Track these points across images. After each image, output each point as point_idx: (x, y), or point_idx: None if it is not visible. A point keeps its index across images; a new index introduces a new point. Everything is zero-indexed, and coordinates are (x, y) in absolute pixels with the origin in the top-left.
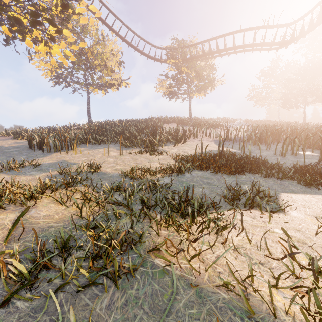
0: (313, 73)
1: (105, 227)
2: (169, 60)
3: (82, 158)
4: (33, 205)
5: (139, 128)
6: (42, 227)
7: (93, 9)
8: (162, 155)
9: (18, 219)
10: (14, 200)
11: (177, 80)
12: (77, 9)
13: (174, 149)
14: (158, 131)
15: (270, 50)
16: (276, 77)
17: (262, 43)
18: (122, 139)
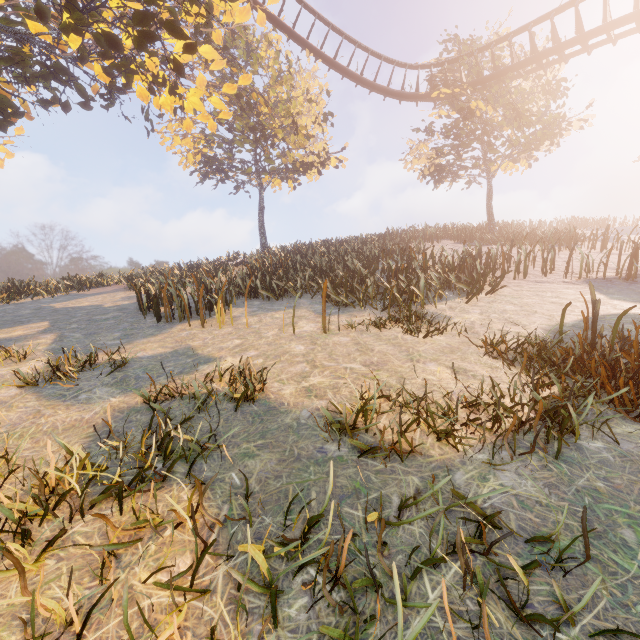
0: None
1: None
2: (439, 90)
3: (230, 341)
4: None
5: (367, 256)
6: None
7: None
8: (443, 334)
9: None
10: None
11: (458, 135)
12: None
13: (472, 312)
14: (416, 260)
15: None
16: None
17: None
18: (329, 286)
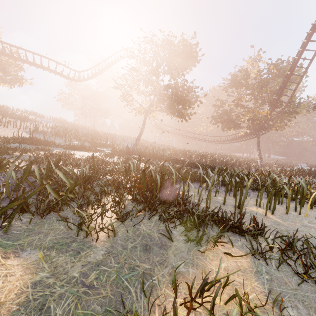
0: (98, 99)
1: None
2: None
3: None
4: None
5: None
6: None
7: None
8: None
9: None
10: None
11: None
12: None
13: None
14: None
15: (67, 79)
16: (79, 91)
17: (61, 74)
18: None
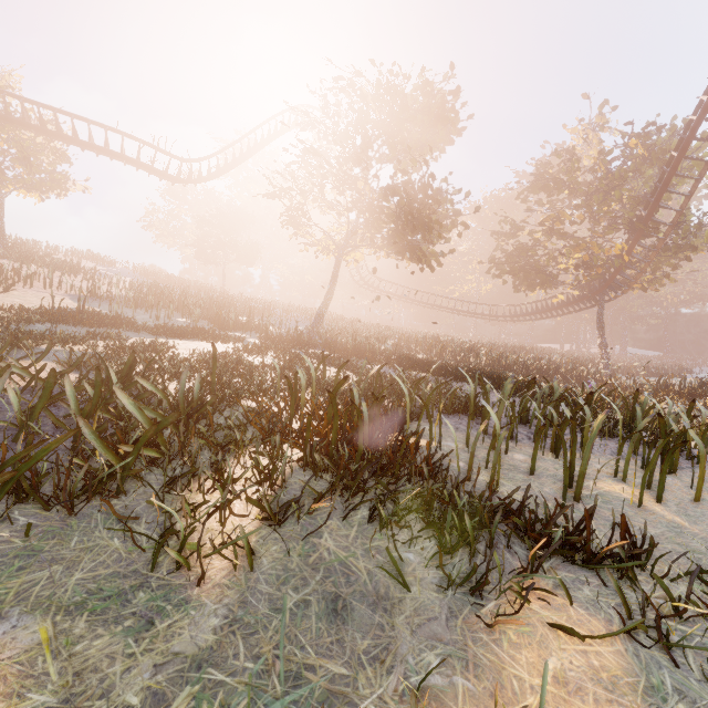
0: (233, 222)
1: None
2: None
3: None
4: None
5: None
6: None
7: None
8: None
9: None
10: None
11: None
12: None
13: None
14: None
15: (164, 179)
16: (191, 206)
17: (151, 167)
18: None
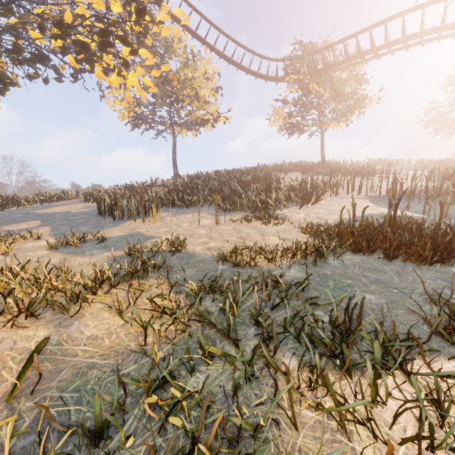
0: None
1: (181, 399)
2: (290, 76)
3: (162, 229)
4: (79, 311)
5: (244, 181)
6: (79, 364)
7: (179, 14)
8: (282, 224)
9: (32, 357)
10: (53, 303)
11: (302, 105)
12: (158, 18)
13: (301, 213)
14: (273, 184)
15: None
16: None
17: None
18: (219, 199)
